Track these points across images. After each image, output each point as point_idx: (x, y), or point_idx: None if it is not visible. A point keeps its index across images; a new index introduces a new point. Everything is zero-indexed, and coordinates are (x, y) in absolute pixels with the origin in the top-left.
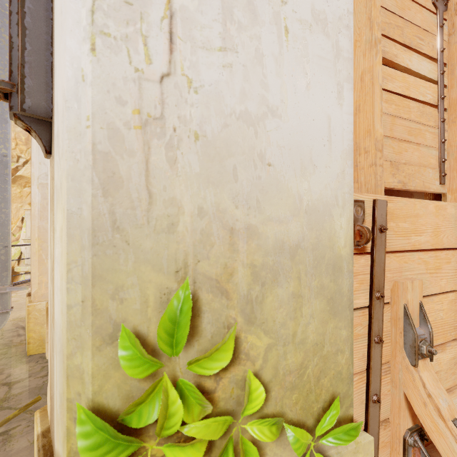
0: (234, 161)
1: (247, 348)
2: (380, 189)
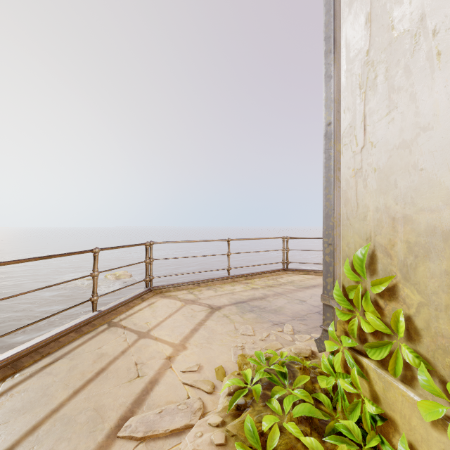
0: (395, 176)
1: (403, 295)
2: None
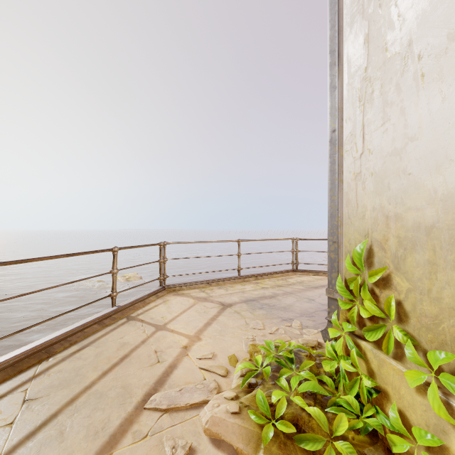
0: (388, 180)
1: (395, 283)
2: None
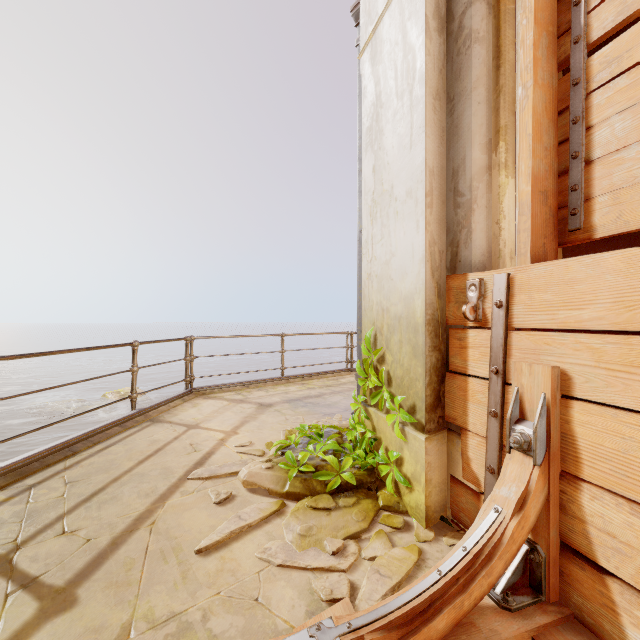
0: (383, 282)
1: (386, 358)
2: (523, 258)
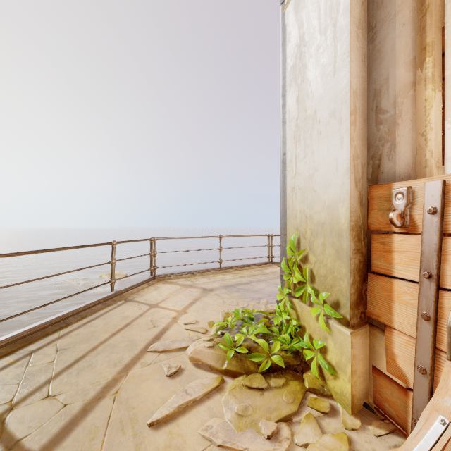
0: (307, 193)
1: (309, 259)
2: None
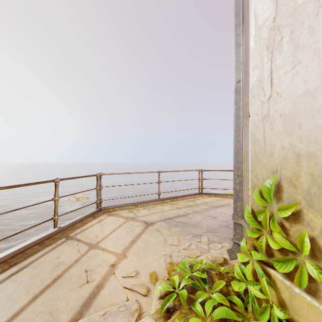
0: (299, 120)
1: (307, 219)
2: None
